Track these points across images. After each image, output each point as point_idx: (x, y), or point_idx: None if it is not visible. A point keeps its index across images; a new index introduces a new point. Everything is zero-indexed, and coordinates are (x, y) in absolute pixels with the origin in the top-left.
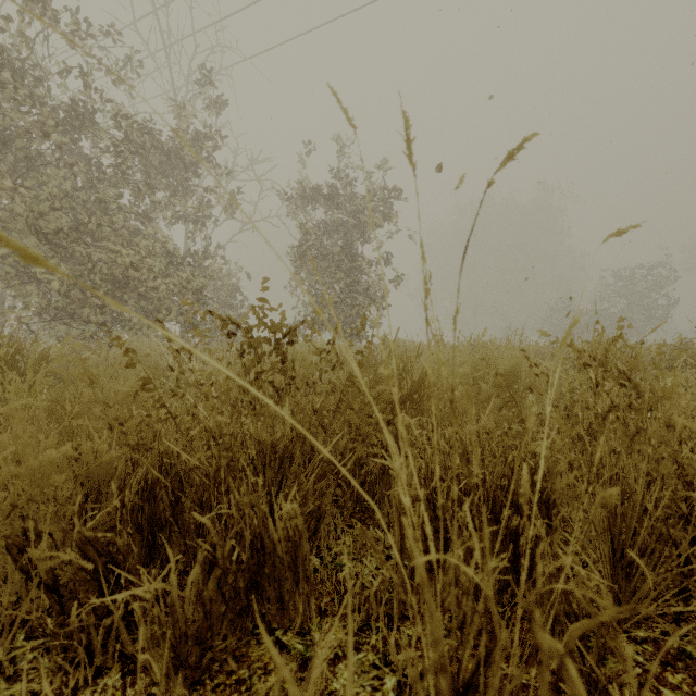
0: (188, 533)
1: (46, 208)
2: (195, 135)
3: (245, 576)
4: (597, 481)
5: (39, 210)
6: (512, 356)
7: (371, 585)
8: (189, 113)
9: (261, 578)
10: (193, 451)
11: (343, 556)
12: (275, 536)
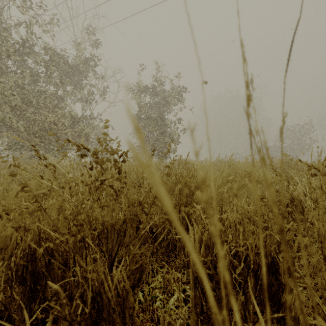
0: (58, 281)
1: (9, 93)
2: (85, 59)
3: (87, 323)
4: (322, 250)
5: (6, 94)
6: (249, 167)
7: (175, 322)
8: (83, 48)
9: (100, 320)
10: (58, 231)
11: (156, 290)
12: (109, 293)
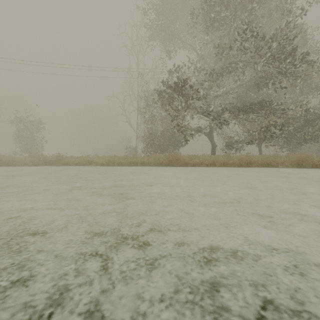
0: None
1: None
2: None
3: None
4: None
5: None
6: None
7: None
8: None
9: None
10: None
11: None
12: None
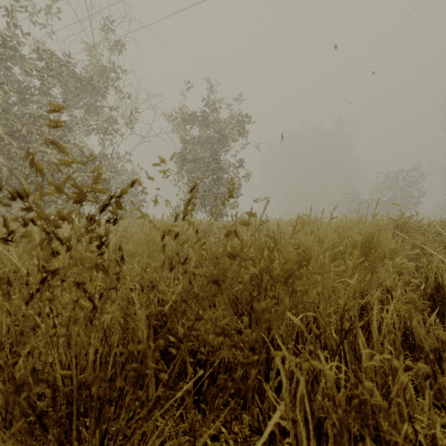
0: None
1: None
2: (104, 71)
3: None
4: None
5: None
6: (369, 230)
7: None
8: (100, 55)
9: None
10: None
11: None
12: None
